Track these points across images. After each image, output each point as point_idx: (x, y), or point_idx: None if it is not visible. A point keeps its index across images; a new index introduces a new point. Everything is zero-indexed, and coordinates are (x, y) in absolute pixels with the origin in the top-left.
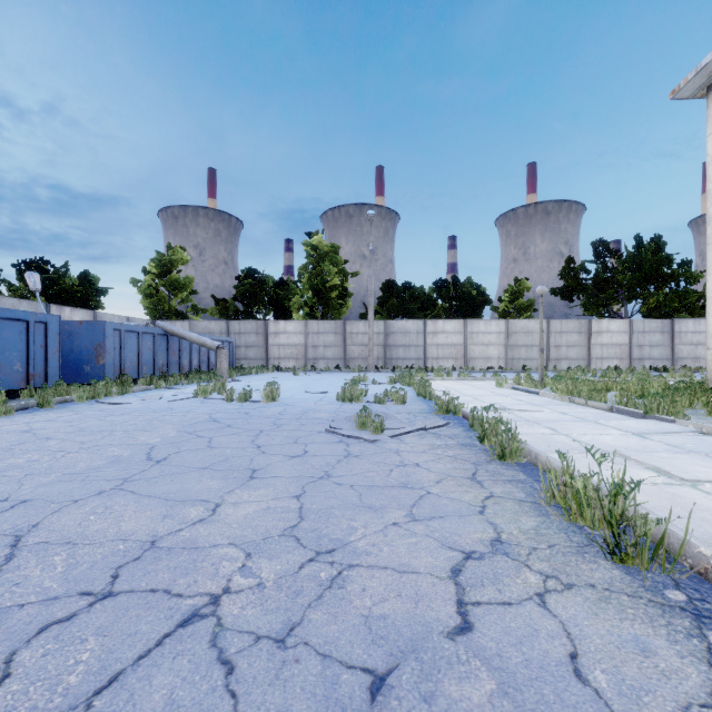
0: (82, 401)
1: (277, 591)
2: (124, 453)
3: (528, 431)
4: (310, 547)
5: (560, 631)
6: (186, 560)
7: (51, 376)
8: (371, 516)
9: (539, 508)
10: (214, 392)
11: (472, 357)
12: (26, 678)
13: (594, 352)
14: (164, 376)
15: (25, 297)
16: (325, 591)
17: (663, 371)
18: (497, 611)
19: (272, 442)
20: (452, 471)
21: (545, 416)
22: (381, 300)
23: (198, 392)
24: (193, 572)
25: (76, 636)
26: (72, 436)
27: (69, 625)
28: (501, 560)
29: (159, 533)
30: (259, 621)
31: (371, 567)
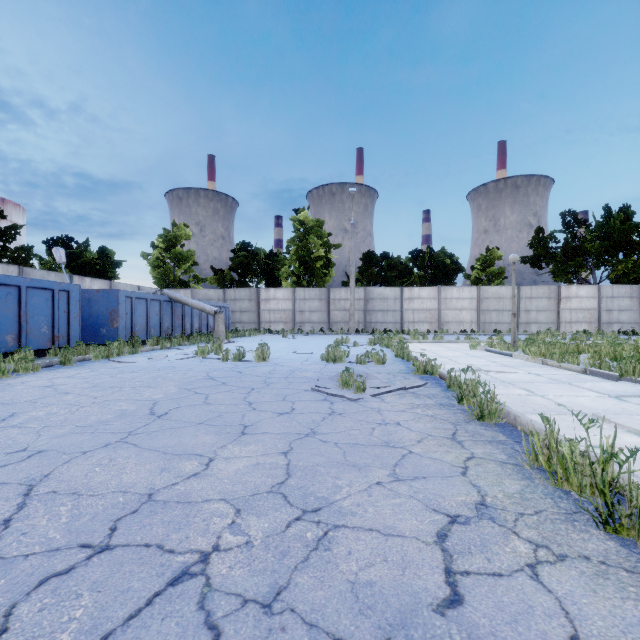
0: (98, 359)
1: (264, 550)
2: (130, 407)
3: (504, 391)
4: (297, 505)
5: (557, 609)
6: (179, 514)
7: (73, 338)
8: (355, 475)
9: (521, 471)
10: (211, 352)
11: (446, 321)
12: (21, 634)
13: (563, 316)
14: (169, 338)
15: (53, 269)
16: (311, 552)
17: (632, 334)
18: (488, 582)
19: (262, 399)
20: (432, 430)
21: (520, 377)
22: (361, 269)
23: (197, 352)
24: (185, 527)
25: (72, 591)
26: (87, 391)
27: (67, 579)
28: (487, 525)
29: (156, 486)
30: (247, 582)
31: (356, 529)
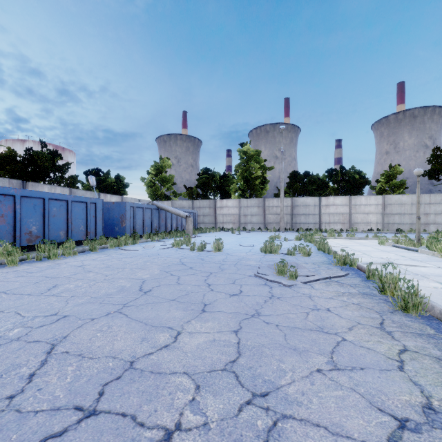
0: (112, 247)
1: (219, 436)
2: (127, 284)
3: (420, 284)
4: (247, 387)
5: None
6: (151, 385)
7: (98, 233)
8: (296, 359)
9: None
10: (183, 244)
11: (355, 222)
12: None
13: None
14: (157, 233)
15: (89, 190)
16: None
17: None
18: None
19: (217, 282)
20: (360, 318)
21: (431, 271)
22: (288, 185)
23: (174, 244)
24: (154, 399)
25: None
26: (102, 271)
27: None
28: None
29: (137, 354)
30: None
31: (303, 422)
